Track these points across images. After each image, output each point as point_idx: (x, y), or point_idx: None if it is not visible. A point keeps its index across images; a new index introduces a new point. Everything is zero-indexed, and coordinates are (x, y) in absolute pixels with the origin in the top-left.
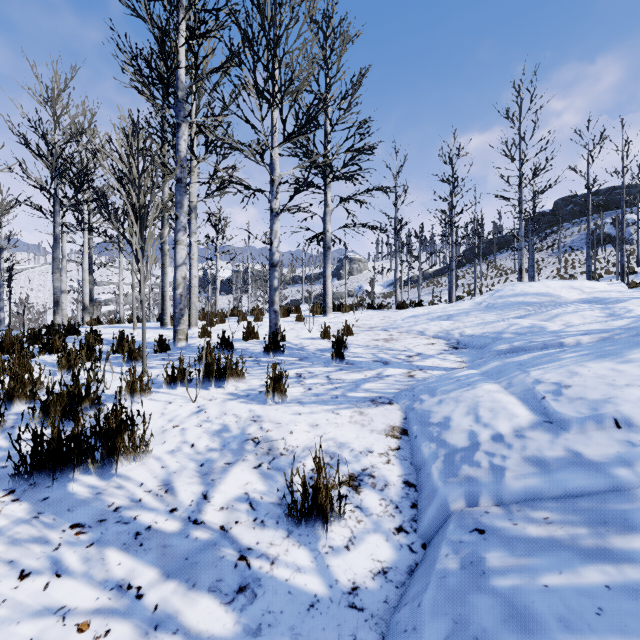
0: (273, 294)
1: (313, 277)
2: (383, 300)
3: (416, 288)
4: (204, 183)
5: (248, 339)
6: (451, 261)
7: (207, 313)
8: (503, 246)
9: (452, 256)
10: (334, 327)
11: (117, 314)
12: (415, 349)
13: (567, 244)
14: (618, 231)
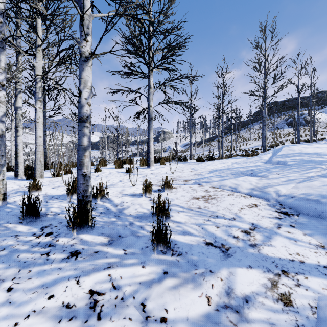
0: (81, 154)
1: (144, 141)
2: (182, 154)
3: (199, 147)
4: (18, 36)
5: (72, 196)
6: (222, 132)
7: (62, 165)
8: (242, 126)
9: (223, 129)
10: (155, 179)
11: (25, 161)
12: (244, 216)
13: (275, 125)
14: (311, 117)
